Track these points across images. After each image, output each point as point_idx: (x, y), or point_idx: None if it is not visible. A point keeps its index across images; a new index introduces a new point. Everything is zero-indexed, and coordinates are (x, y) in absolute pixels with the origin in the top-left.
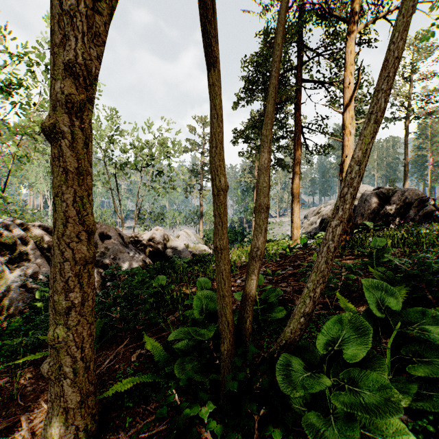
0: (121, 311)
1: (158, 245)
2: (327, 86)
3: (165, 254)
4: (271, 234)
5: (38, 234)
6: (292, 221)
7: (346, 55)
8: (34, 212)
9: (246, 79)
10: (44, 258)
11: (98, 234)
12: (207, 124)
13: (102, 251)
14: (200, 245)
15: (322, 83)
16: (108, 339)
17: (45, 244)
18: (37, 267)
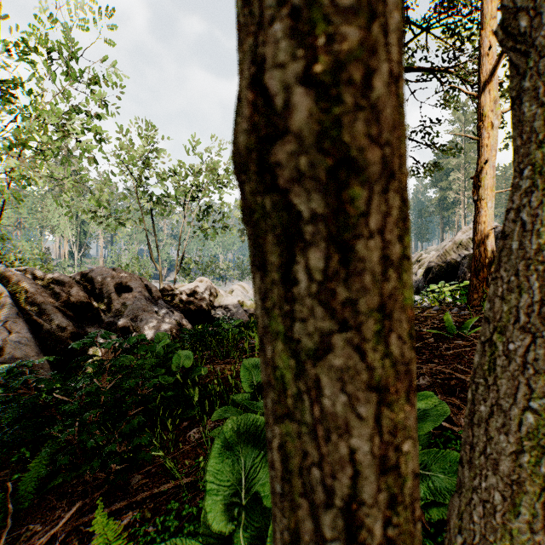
0: (75, 433)
1: (202, 301)
2: (440, 75)
3: (212, 315)
4: None
5: (19, 283)
6: None
7: (486, 3)
8: (42, 259)
9: None
10: (21, 319)
11: (114, 285)
12: None
13: (117, 309)
14: None
15: (434, 71)
16: (63, 481)
17: (29, 297)
18: (5, 331)
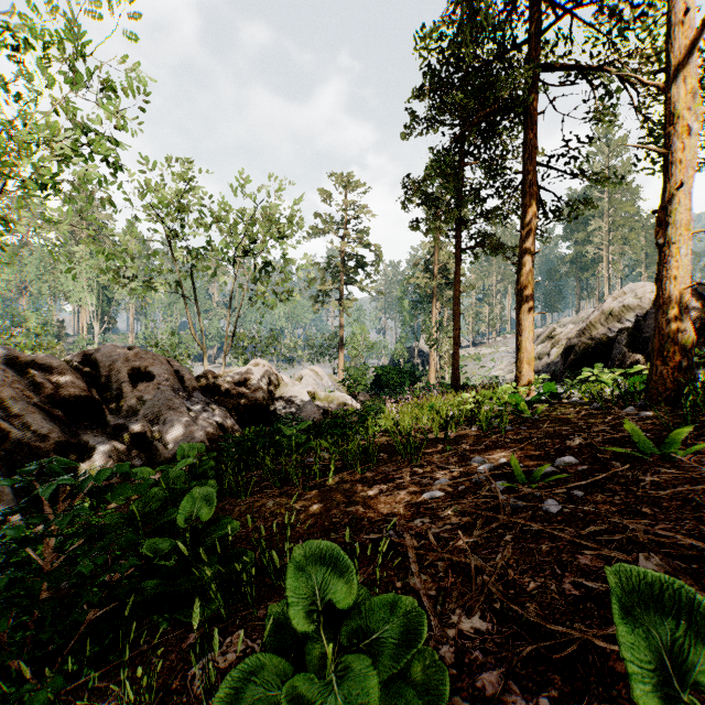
0: None
1: (257, 393)
2: (591, 75)
3: (271, 411)
4: (462, 376)
5: None
6: (518, 349)
7: None
8: (41, 334)
9: (428, 67)
10: None
11: (127, 372)
12: (352, 186)
13: (130, 405)
14: (338, 394)
15: (582, 69)
16: None
17: None
18: None
